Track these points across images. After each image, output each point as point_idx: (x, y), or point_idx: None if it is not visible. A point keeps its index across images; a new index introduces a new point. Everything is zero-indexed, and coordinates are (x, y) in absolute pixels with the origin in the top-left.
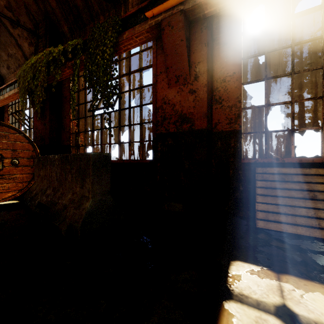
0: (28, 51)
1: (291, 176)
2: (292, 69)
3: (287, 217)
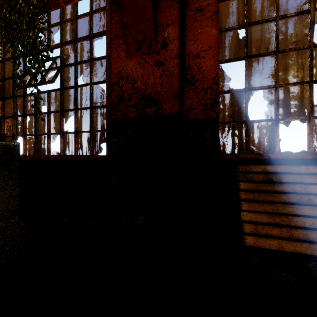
0: None
1: (280, 176)
2: (277, 46)
3: (281, 230)
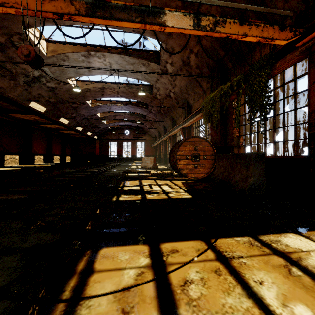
0: (205, 87)
1: None
2: None
3: None
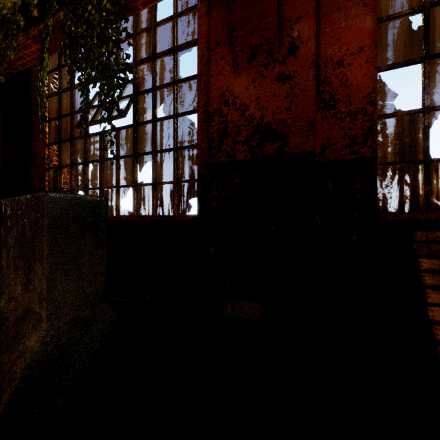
0: None
1: None
2: None
3: None
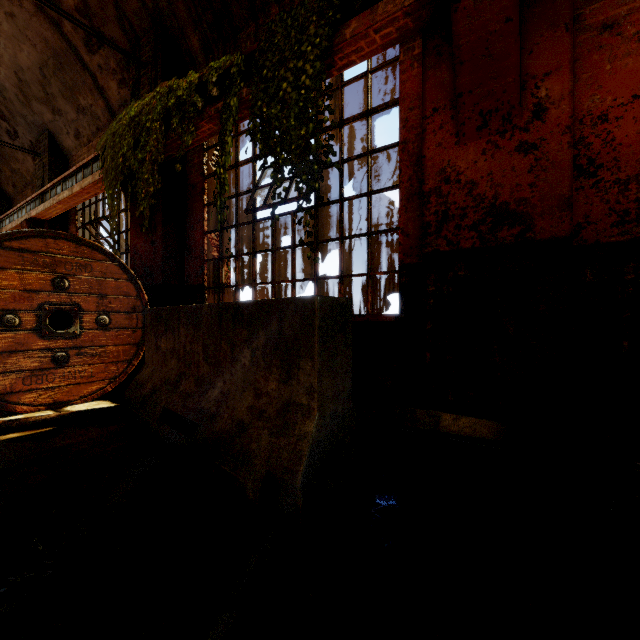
0: (116, 98)
1: None
2: None
3: None
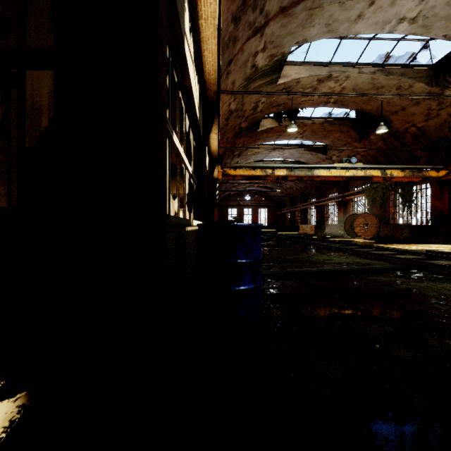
0: None
1: None
2: None
3: None
